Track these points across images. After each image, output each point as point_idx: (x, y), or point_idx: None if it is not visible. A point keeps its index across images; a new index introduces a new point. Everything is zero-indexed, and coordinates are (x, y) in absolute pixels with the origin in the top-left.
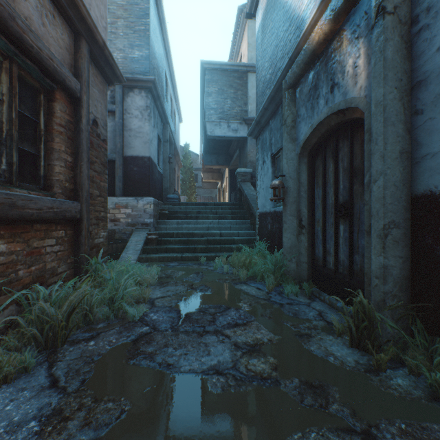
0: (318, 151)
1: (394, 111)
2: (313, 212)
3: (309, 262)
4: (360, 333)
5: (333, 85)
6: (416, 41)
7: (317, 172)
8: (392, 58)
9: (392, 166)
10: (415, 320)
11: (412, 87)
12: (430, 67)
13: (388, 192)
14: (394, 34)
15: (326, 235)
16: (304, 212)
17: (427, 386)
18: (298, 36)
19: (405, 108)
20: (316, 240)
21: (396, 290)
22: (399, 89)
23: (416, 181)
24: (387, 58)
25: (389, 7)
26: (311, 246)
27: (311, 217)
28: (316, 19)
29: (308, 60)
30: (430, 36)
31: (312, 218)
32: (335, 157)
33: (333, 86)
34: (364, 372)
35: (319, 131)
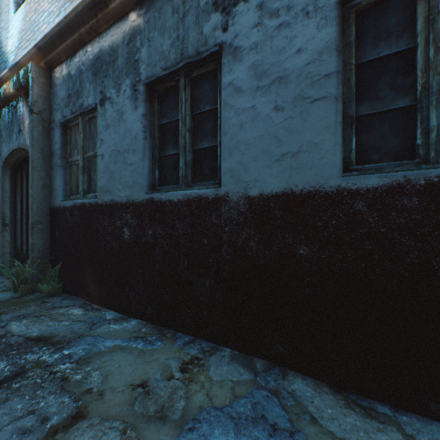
0: (19, 169)
1: (40, 164)
2: (16, 213)
3: (12, 252)
4: (21, 282)
5: (20, 130)
6: (51, 133)
7: (19, 184)
8: (39, 137)
9: (38, 192)
10: (50, 268)
11: (51, 154)
12: (54, 148)
13: (35, 205)
14: (40, 125)
15: (24, 230)
16: (8, 214)
17: (43, 293)
18: (5, 69)
19: (47, 164)
20: (18, 235)
21: (41, 255)
22: (43, 153)
23: (52, 201)
24: (35, 136)
25: (36, 110)
26: (15, 240)
27: (15, 218)
28: (9, 76)
29: (5, 100)
30: (54, 134)
31: (15, 219)
32: (27, 177)
33: (21, 131)
34: (12, 299)
35: (17, 155)
